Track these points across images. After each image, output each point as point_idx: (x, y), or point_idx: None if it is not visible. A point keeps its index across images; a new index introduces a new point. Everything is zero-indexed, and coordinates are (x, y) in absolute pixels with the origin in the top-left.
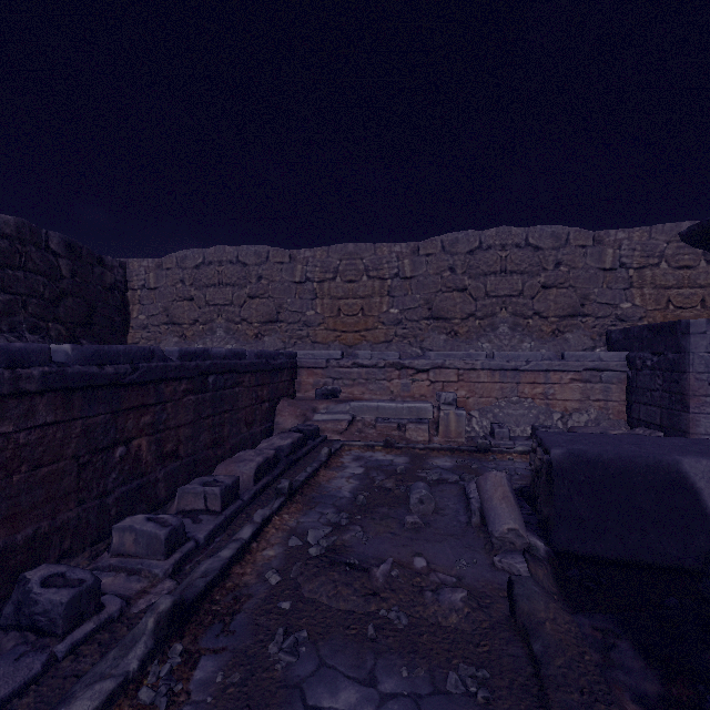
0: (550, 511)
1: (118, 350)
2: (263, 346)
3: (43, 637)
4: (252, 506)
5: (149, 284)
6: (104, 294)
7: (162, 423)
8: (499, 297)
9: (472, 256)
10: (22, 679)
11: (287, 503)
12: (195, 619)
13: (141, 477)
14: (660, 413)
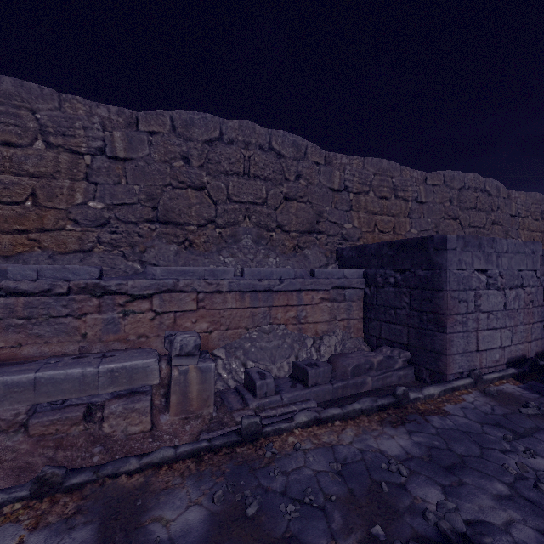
0: None
1: None
2: None
3: None
4: None
5: None
6: None
7: None
8: (243, 203)
9: (211, 148)
10: None
11: None
12: None
13: None
14: (407, 332)
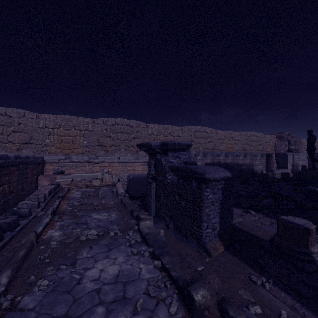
0: (130, 189)
1: (1, 155)
2: (22, 154)
3: (24, 218)
4: (50, 201)
5: None
6: None
7: (10, 180)
8: (121, 140)
9: (113, 126)
10: (28, 221)
11: (62, 199)
12: (56, 214)
13: (6, 197)
14: None
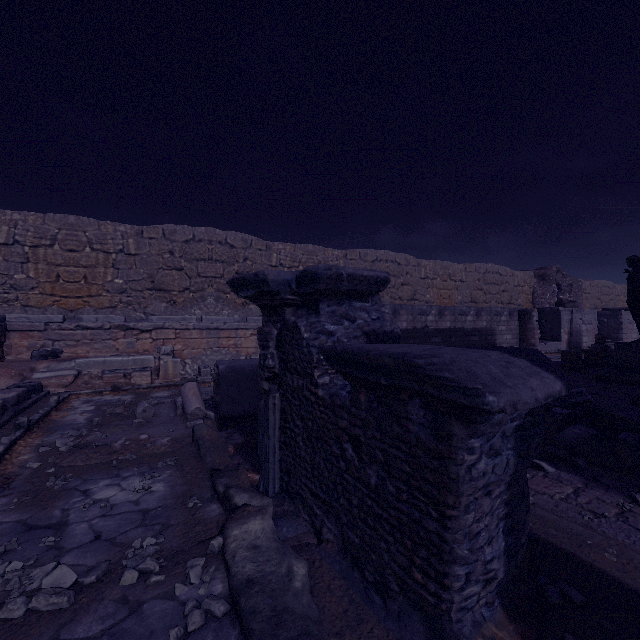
0: (219, 398)
1: None
2: None
3: None
4: None
5: None
6: None
7: None
8: (208, 278)
9: (187, 245)
10: None
11: (28, 433)
12: None
13: None
14: None
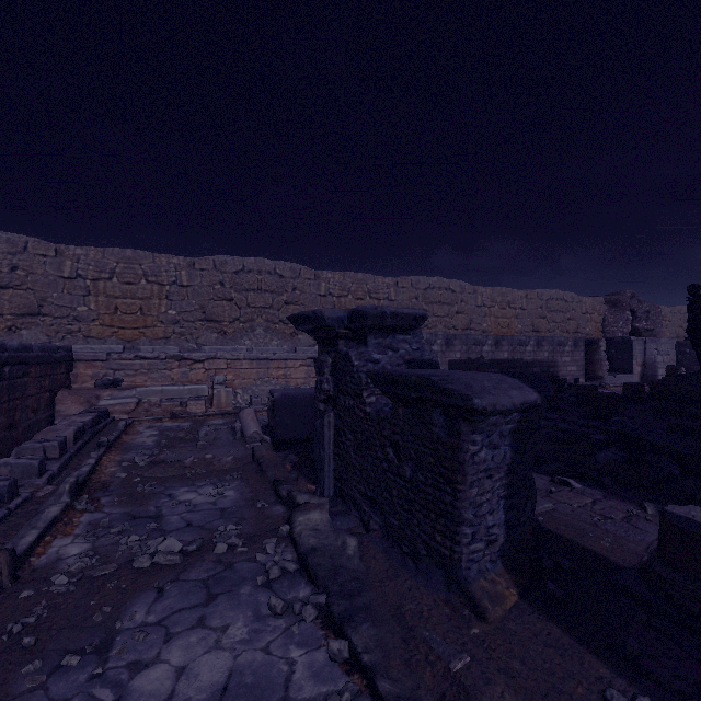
0: (274, 424)
1: None
2: (21, 340)
3: None
4: (78, 457)
5: None
6: None
7: None
8: (257, 308)
9: (237, 276)
10: (3, 513)
11: (108, 451)
12: (85, 491)
13: None
14: None
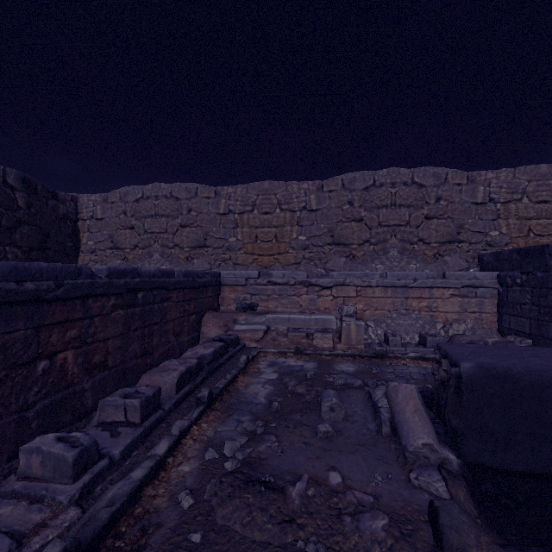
0: (459, 423)
1: (40, 267)
2: (192, 267)
3: None
4: (173, 415)
5: (96, 215)
6: (57, 223)
7: (89, 336)
8: (390, 226)
9: (367, 192)
10: None
11: (207, 411)
12: None
13: (66, 388)
14: (529, 323)
